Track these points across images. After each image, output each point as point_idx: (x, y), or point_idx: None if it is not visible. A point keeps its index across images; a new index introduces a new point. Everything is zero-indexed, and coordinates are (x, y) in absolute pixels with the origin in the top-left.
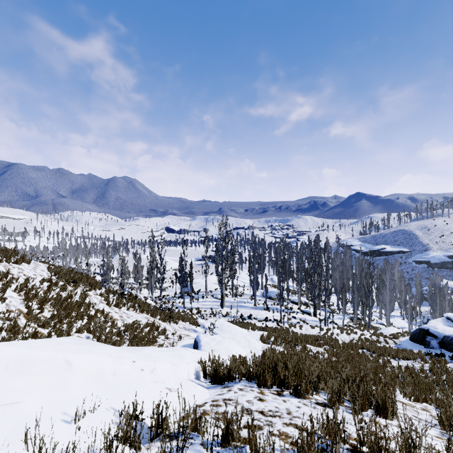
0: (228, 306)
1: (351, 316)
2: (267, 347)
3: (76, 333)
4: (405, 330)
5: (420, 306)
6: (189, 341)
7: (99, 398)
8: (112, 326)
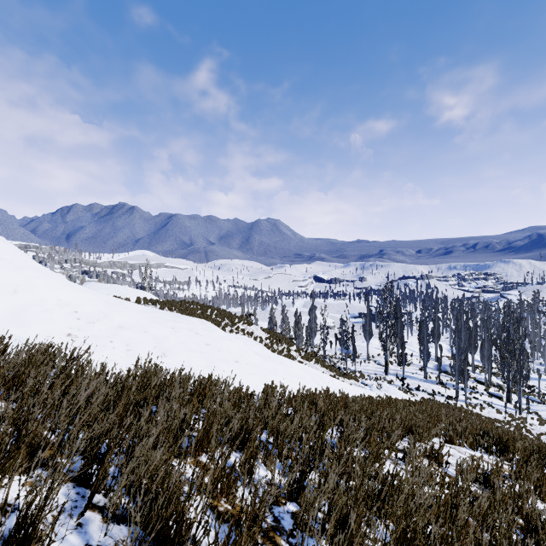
0: (393, 374)
1: None
2: None
3: None
4: None
5: None
6: None
7: (347, 391)
8: None
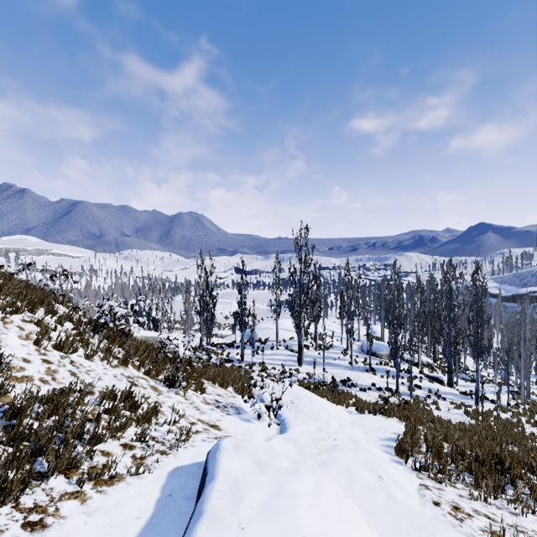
0: (310, 362)
1: (510, 389)
2: (448, 505)
3: None
4: None
5: None
6: (200, 452)
7: None
8: None
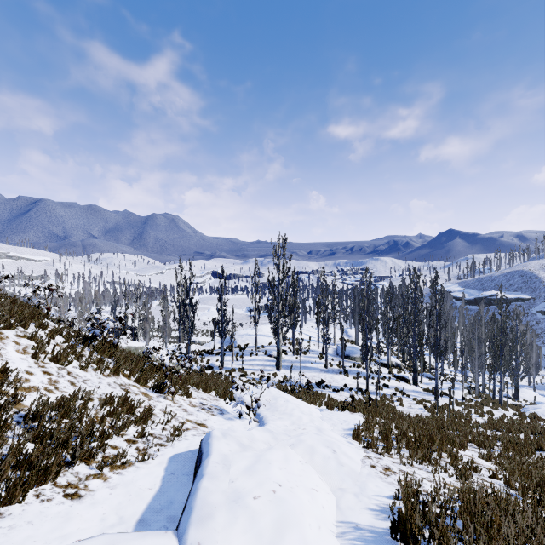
0: (288, 367)
1: (467, 385)
2: (381, 467)
3: None
4: None
5: None
6: (192, 443)
7: None
8: None
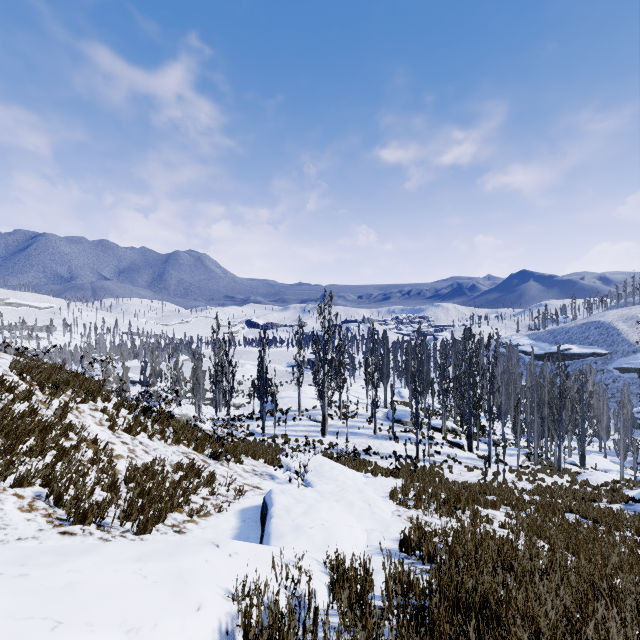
0: (334, 433)
1: (527, 452)
2: (406, 516)
3: (13, 485)
4: (614, 474)
5: (630, 437)
6: (254, 500)
7: None
8: (101, 471)
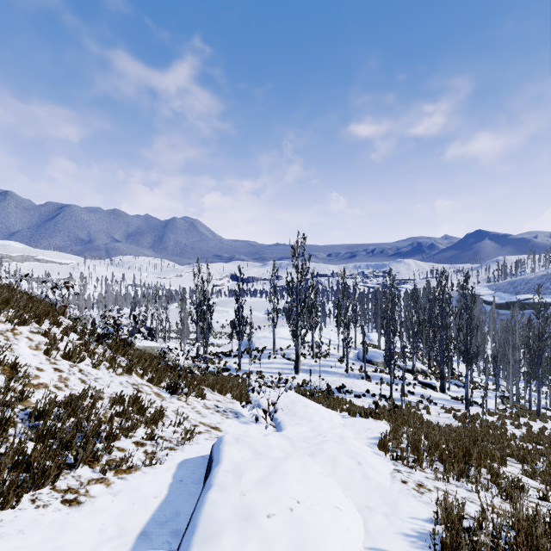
0: (307, 370)
1: (500, 394)
2: (414, 483)
3: None
4: None
5: None
6: (204, 448)
7: None
8: None
